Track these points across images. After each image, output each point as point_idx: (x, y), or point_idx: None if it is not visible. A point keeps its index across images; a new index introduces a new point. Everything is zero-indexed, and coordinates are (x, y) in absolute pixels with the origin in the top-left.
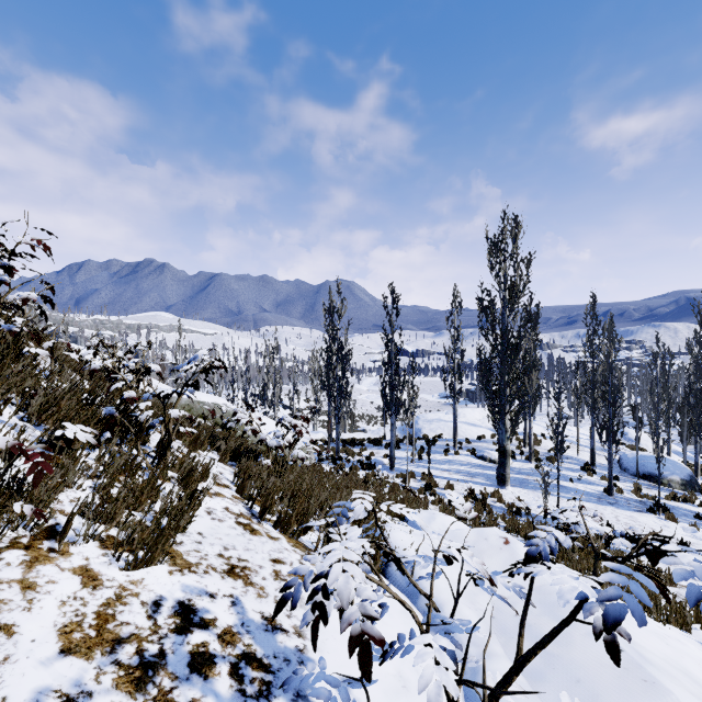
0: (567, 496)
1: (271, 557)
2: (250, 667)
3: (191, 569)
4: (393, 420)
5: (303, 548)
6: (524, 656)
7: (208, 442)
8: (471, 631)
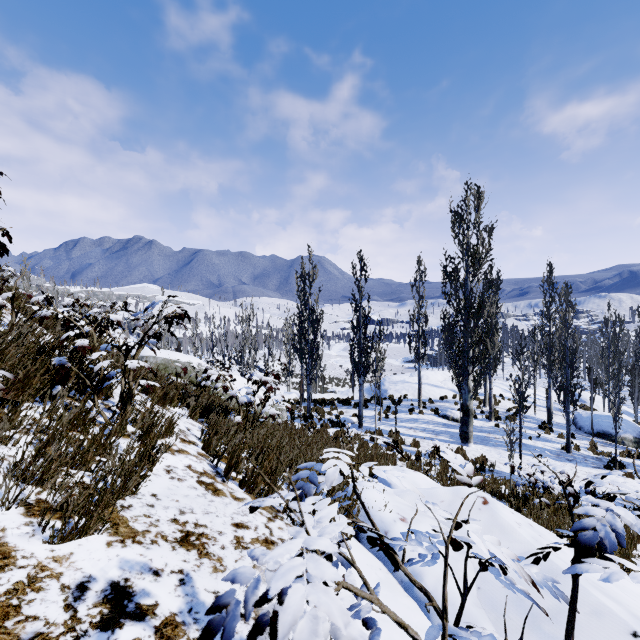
0: (527, 453)
1: (233, 521)
2: None
3: (135, 539)
4: (361, 381)
5: (270, 510)
6: None
7: (179, 399)
8: None
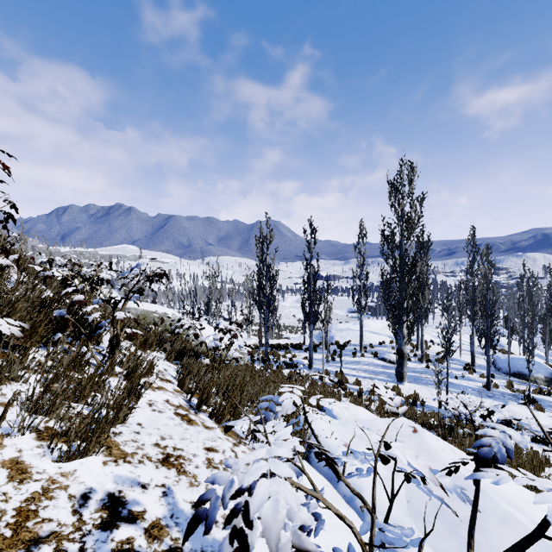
0: (453, 390)
1: (205, 446)
2: None
3: (126, 459)
4: (311, 329)
5: (235, 437)
6: None
7: (157, 344)
8: (419, 546)
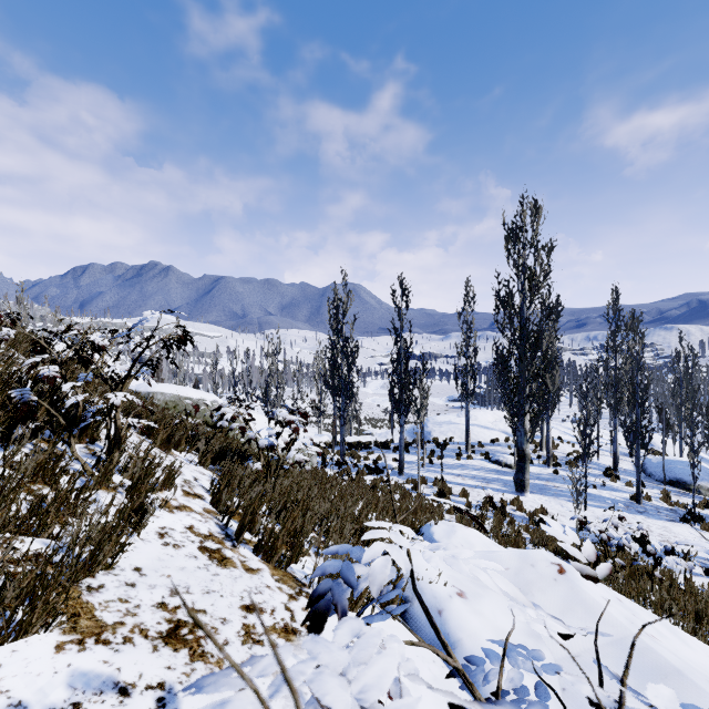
0: (592, 504)
1: (243, 602)
2: None
3: (101, 637)
4: (402, 421)
5: (292, 584)
6: None
7: (187, 442)
8: None
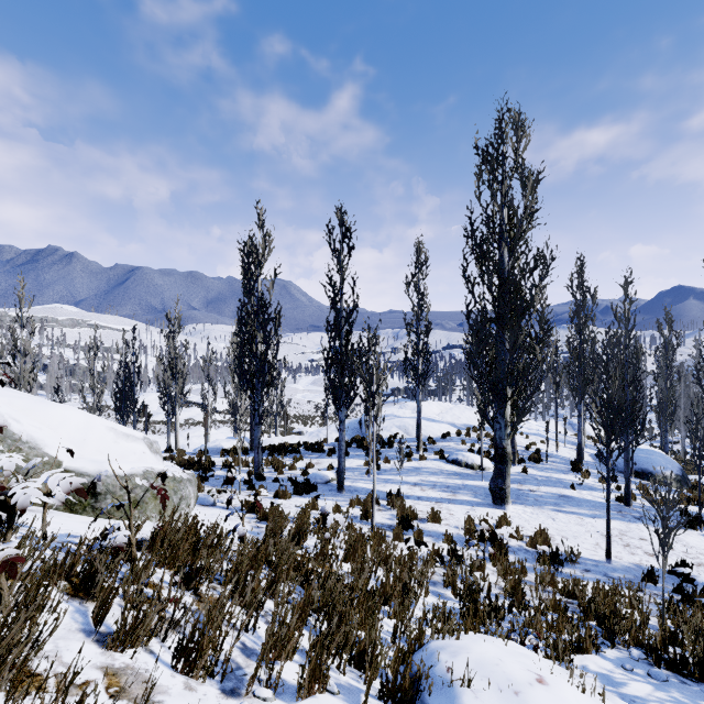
0: (583, 512)
1: None
2: None
3: None
4: (342, 415)
5: None
6: None
7: None
8: None
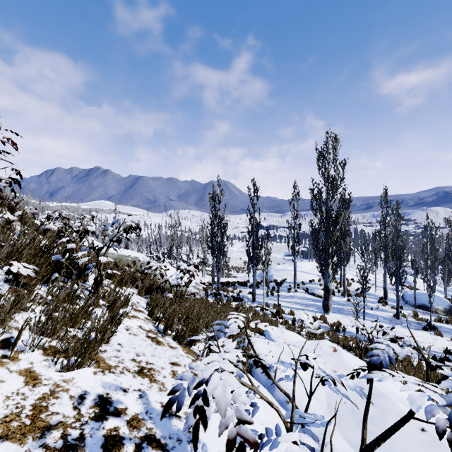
0: (369, 319)
1: (170, 361)
2: (150, 446)
3: (110, 370)
4: (254, 269)
5: (193, 355)
6: (369, 446)
7: (130, 282)
8: (326, 426)
